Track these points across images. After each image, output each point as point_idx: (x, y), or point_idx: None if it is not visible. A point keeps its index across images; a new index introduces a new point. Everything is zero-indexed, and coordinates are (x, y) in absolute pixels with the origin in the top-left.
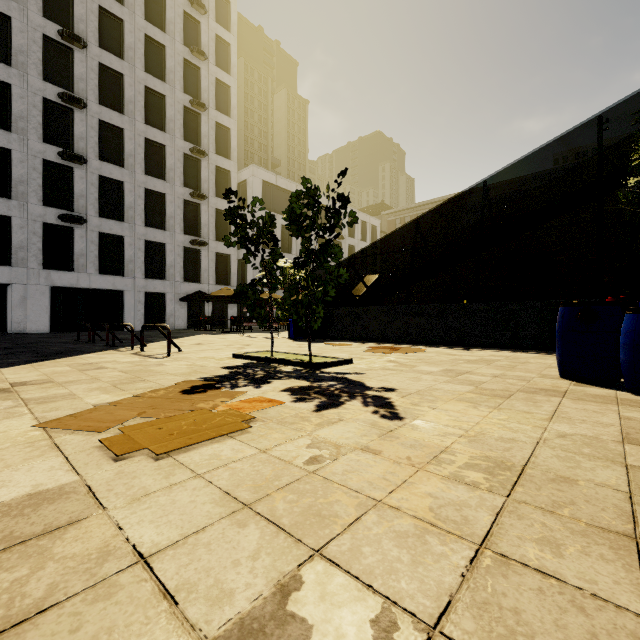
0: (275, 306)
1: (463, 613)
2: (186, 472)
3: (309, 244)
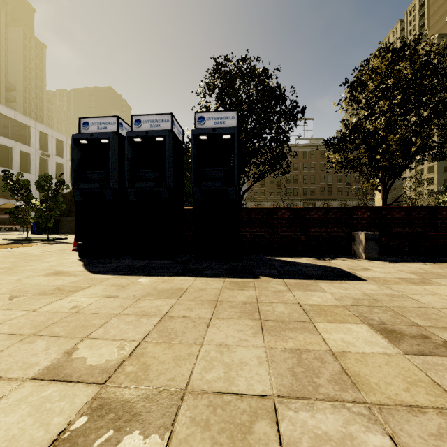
0: (29, 217)
1: (65, 249)
2: (22, 249)
3: (48, 195)
